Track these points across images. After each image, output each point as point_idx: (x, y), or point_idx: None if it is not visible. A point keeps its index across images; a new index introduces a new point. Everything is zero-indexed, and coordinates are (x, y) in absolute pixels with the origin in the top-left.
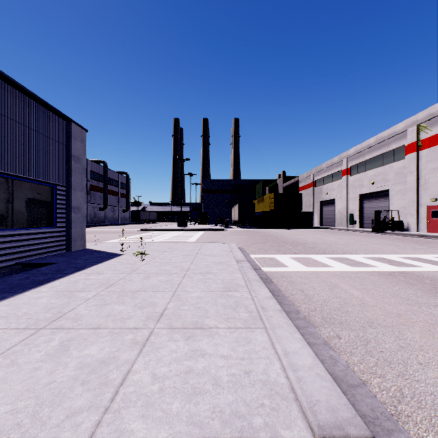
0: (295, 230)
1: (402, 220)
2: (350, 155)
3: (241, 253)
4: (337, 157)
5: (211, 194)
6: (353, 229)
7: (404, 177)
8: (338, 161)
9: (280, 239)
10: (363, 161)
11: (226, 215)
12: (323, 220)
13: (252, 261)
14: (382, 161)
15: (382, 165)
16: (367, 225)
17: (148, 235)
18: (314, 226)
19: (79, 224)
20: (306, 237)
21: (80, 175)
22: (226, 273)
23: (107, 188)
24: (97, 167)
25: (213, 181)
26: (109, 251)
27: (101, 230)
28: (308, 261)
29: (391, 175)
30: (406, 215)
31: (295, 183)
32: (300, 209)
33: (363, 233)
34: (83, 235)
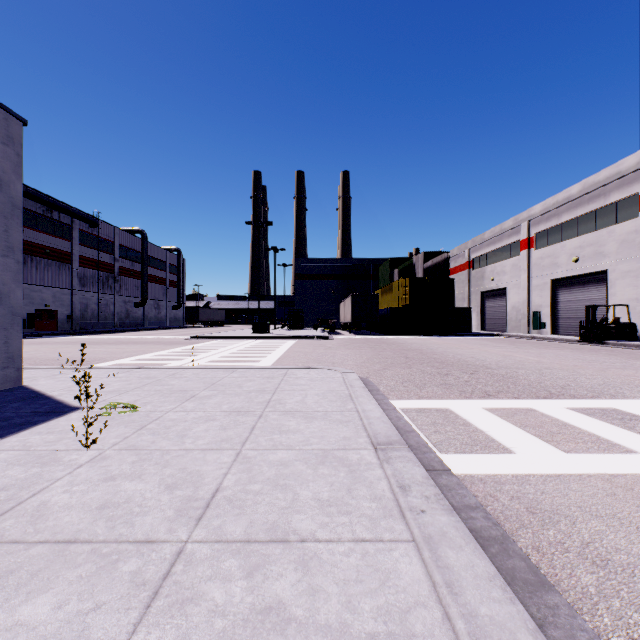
0: (446, 339)
1: (635, 322)
2: (534, 215)
3: (376, 405)
4: (510, 220)
5: (307, 281)
6: (544, 337)
7: (638, 248)
8: (513, 227)
9: (433, 357)
10: (557, 224)
11: (331, 315)
12: (486, 321)
13: (408, 430)
14: (593, 224)
15: (595, 229)
16: (566, 330)
17: (196, 349)
18: (473, 332)
19: None
20: (476, 351)
21: (1, 219)
22: (350, 543)
23: (146, 272)
24: (131, 239)
25: (312, 261)
26: (60, 396)
27: (125, 339)
28: (543, 423)
29: (611, 246)
30: None
31: (443, 263)
32: (451, 303)
33: (566, 344)
34: (13, 357)
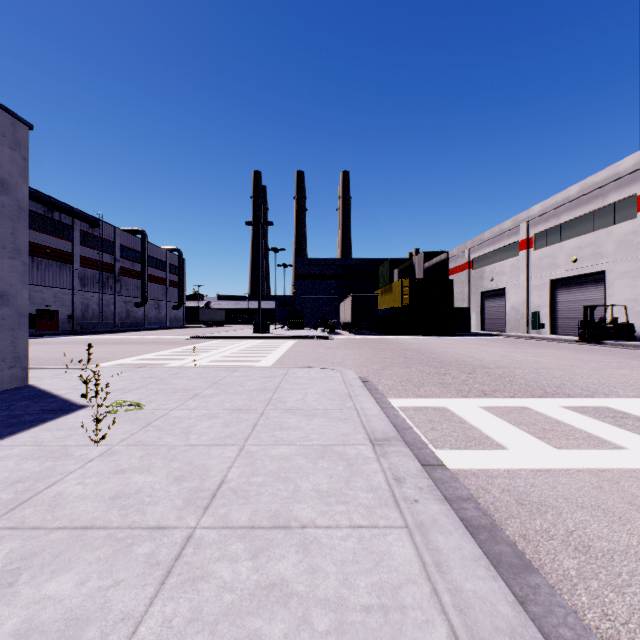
0: (445, 339)
1: (633, 322)
2: (533, 215)
3: (374, 404)
4: (509, 221)
5: (307, 281)
6: (542, 337)
7: (636, 249)
8: (512, 228)
9: (432, 357)
10: (556, 225)
11: (331, 315)
12: (485, 321)
13: (405, 427)
14: (591, 224)
15: (593, 230)
16: (564, 330)
17: (197, 348)
18: (473, 332)
19: (3, 331)
20: (474, 351)
21: (8, 222)
22: (348, 528)
23: (146, 272)
24: (131, 239)
25: (312, 262)
26: (66, 395)
27: (126, 339)
28: (537, 421)
29: (609, 246)
30: (639, 313)
31: (443, 263)
32: (450, 303)
33: (564, 344)
34: (20, 356)
